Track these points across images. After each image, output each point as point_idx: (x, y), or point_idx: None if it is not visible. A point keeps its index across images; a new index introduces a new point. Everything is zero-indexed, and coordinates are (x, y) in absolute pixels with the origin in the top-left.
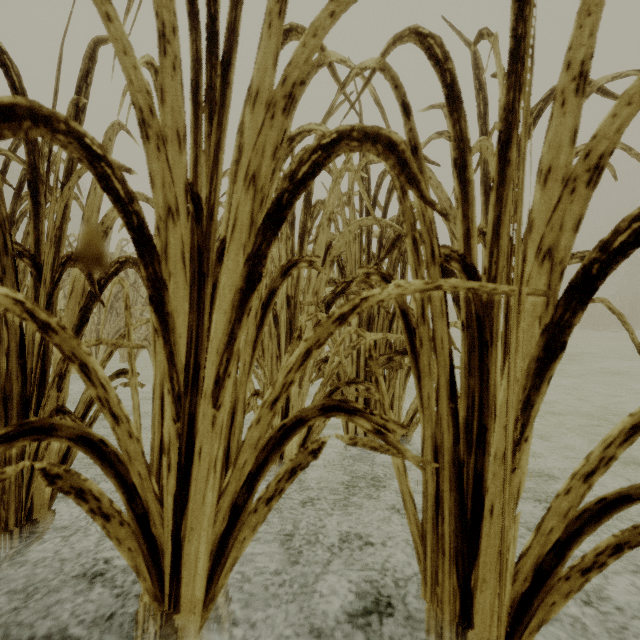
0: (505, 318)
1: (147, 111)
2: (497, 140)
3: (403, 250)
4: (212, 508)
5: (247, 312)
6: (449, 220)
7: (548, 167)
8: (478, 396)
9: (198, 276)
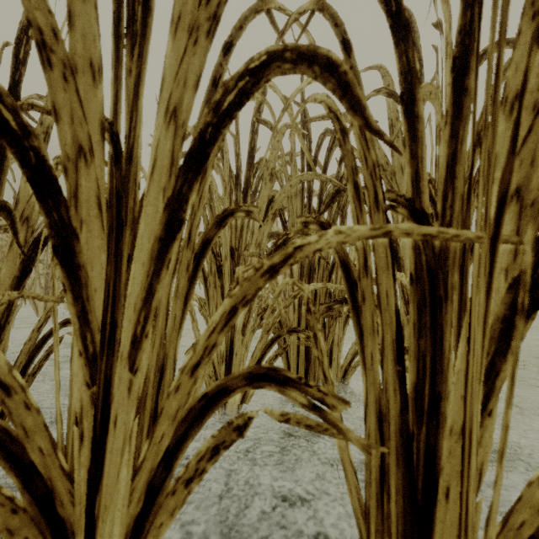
0: (460, 270)
1: (48, 32)
2: (451, 68)
3: (342, 205)
4: (127, 486)
5: (166, 263)
6: (401, 152)
7: (515, 93)
8: (430, 359)
9: (116, 223)
